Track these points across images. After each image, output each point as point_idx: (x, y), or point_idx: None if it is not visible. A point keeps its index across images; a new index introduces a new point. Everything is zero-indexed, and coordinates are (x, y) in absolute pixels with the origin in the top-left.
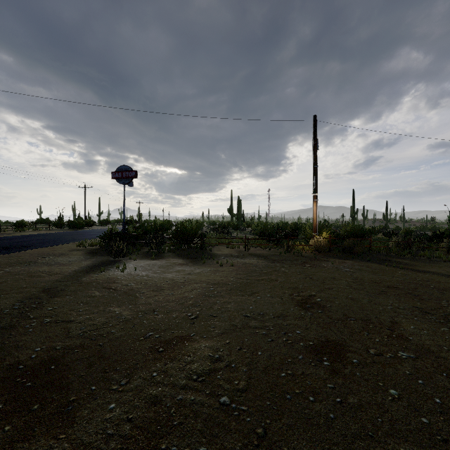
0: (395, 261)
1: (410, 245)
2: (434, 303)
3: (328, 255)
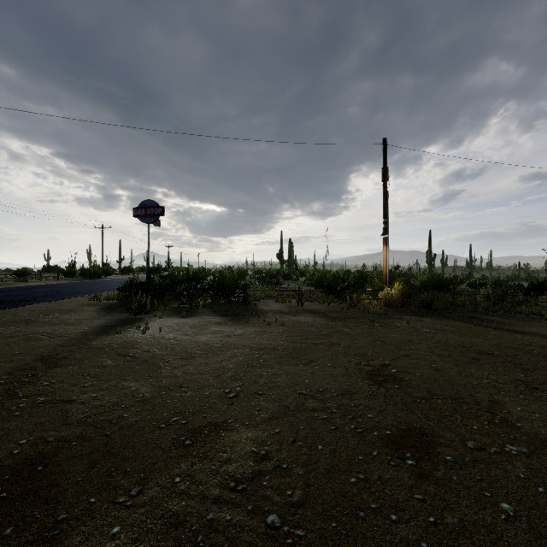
0: (485, 319)
1: (502, 299)
2: (542, 375)
3: (401, 311)
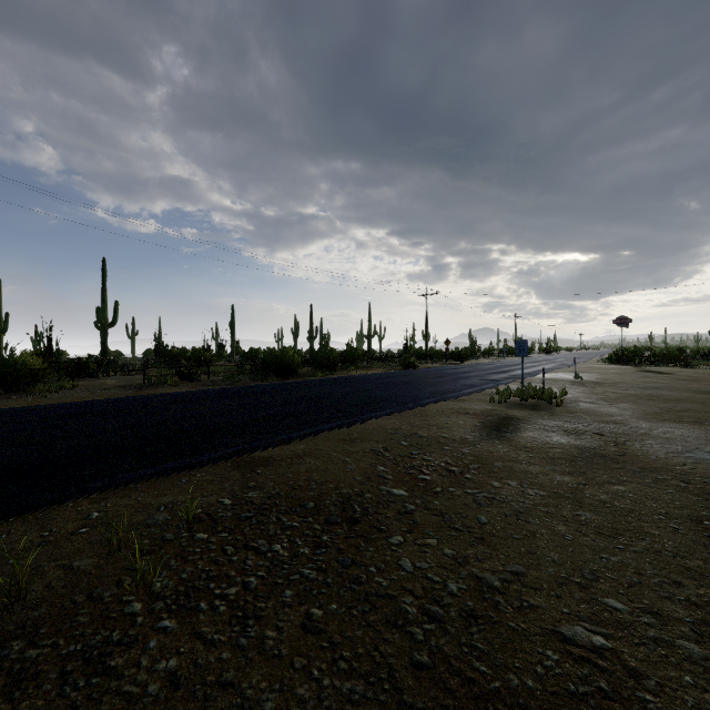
0: None
1: None
2: None
3: None
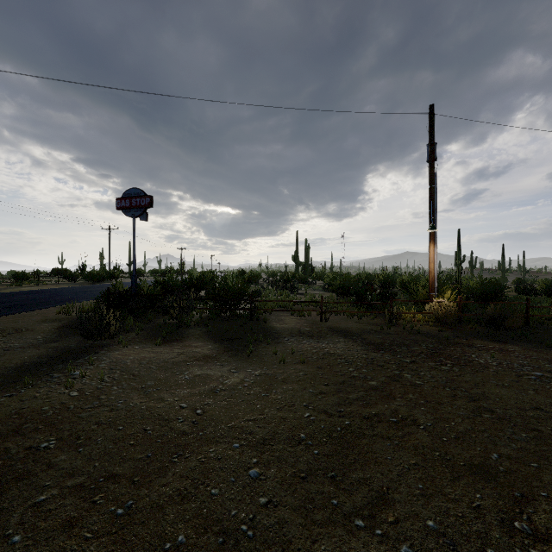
0: None
1: None
2: None
3: (462, 331)
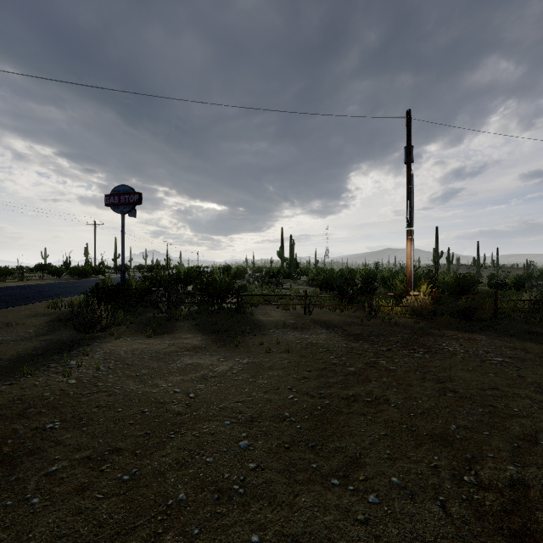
0: None
1: None
2: None
3: (435, 323)
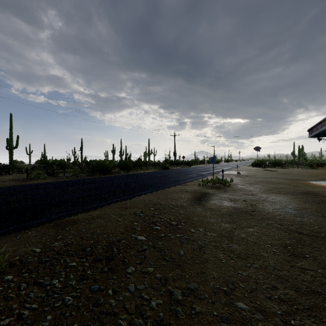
0: None
1: None
2: None
3: None
